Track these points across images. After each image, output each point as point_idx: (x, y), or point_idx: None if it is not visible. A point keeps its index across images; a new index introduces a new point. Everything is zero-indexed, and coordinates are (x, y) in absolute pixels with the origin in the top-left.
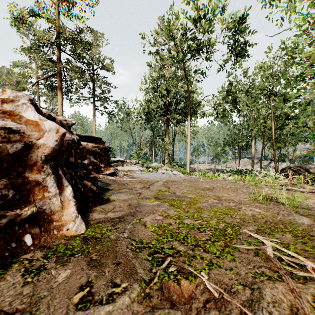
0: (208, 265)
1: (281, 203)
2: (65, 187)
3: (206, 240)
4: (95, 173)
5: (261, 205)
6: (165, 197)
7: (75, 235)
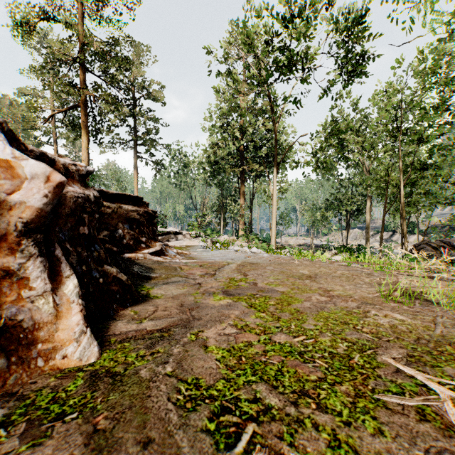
0: (332, 445)
1: (432, 301)
2: (65, 278)
3: (318, 380)
4: (132, 251)
5: (401, 307)
6: (240, 290)
7: (78, 367)
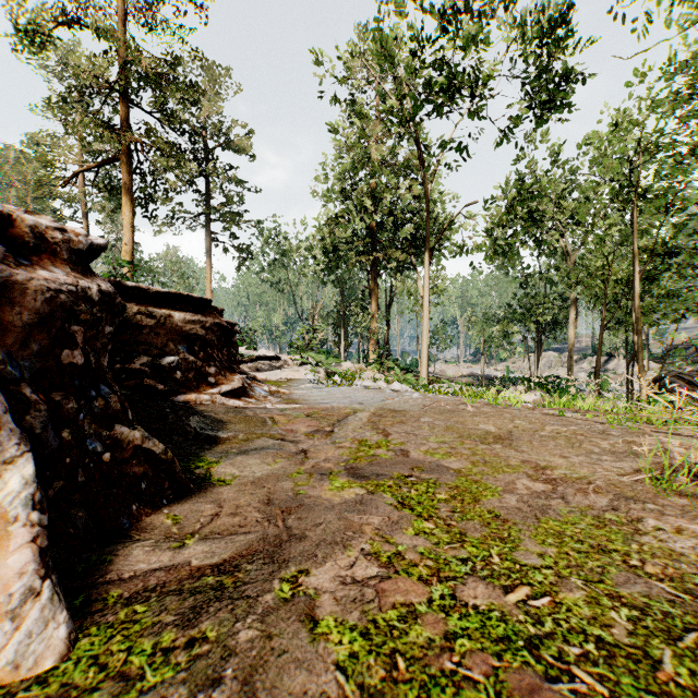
0: None
1: None
2: (3, 465)
3: None
4: (191, 391)
5: (696, 507)
6: (380, 467)
7: (7, 688)
